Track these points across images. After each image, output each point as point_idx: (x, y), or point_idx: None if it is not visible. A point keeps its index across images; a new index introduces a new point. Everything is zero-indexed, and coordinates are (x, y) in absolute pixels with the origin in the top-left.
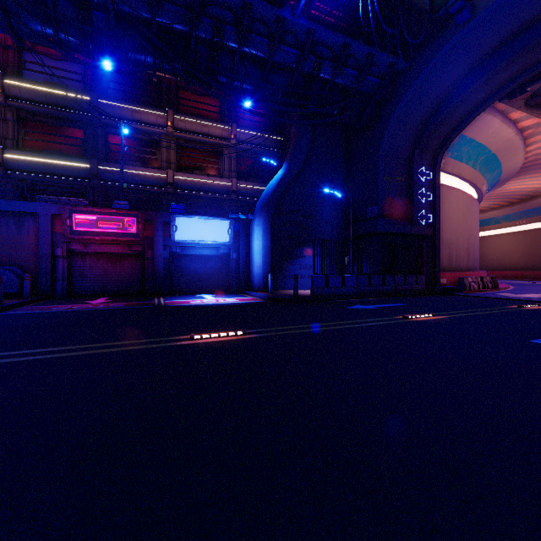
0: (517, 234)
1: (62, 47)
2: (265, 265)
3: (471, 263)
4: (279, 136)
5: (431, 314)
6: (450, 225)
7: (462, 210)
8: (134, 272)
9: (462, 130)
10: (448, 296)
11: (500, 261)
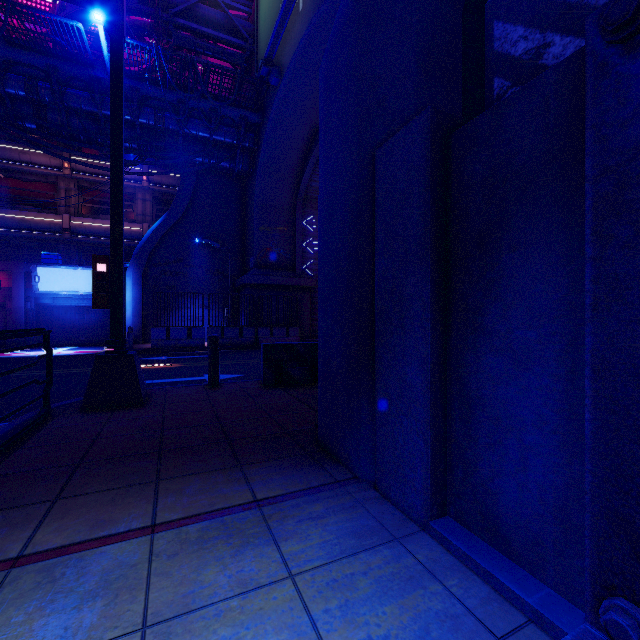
0: None
1: None
2: (136, 317)
3: None
4: None
5: (169, 364)
6: None
7: None
8: None
9: None
10: None
11: None
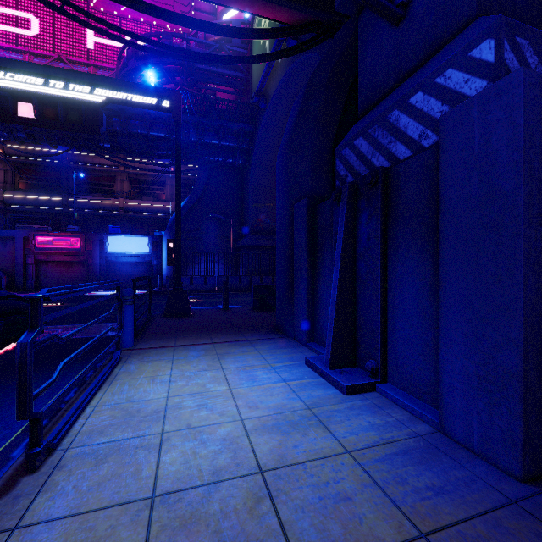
0: None
1: (17, 141)
2: (169, 269)
3: None
4: None
5: (195, 299)
6: None
7: None
8: (82, 274)
9: None
10: None
11: None
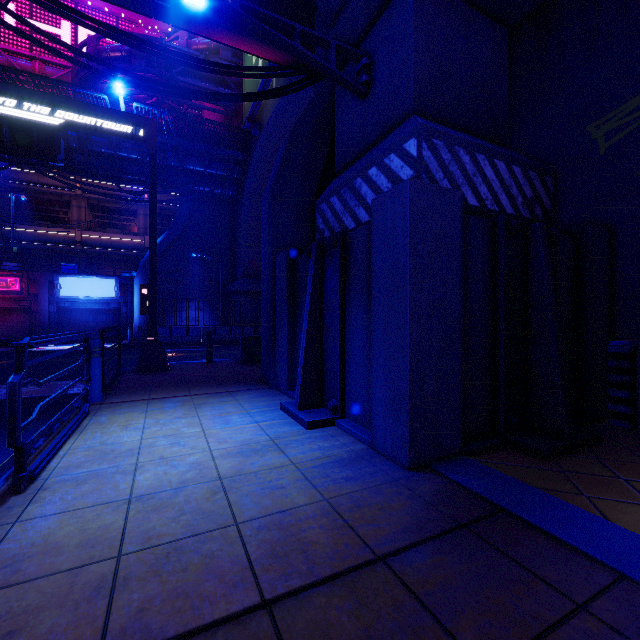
0: None
1: None
2: (142, 318)
3: None
4: None
5: (175, 353)
6: None
7: None
8: (24, 324)
9: None
10: None
11: None
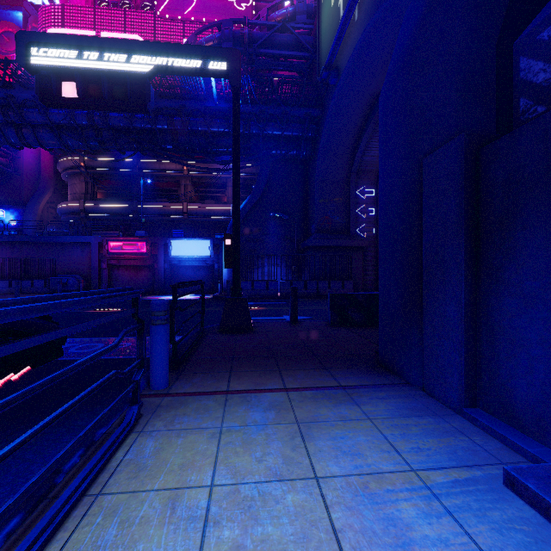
0: None
1: (91, 150)
2: (230, 273)
3: None
4: None
5: (257, 307)
6: None
7: None
8: (148, 278)
9: None
10: None
11: None
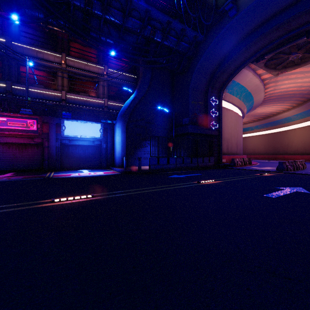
0: (262, 136)
1: None
2: (123, 151)
3: (238, 151)
4: (134, 75)
5: (213, 180)
6: (227, 130)
7: (234, 122)
8: (36, 156)
9: (233, 77)
10: (226, 169)
11: (253, 150)
